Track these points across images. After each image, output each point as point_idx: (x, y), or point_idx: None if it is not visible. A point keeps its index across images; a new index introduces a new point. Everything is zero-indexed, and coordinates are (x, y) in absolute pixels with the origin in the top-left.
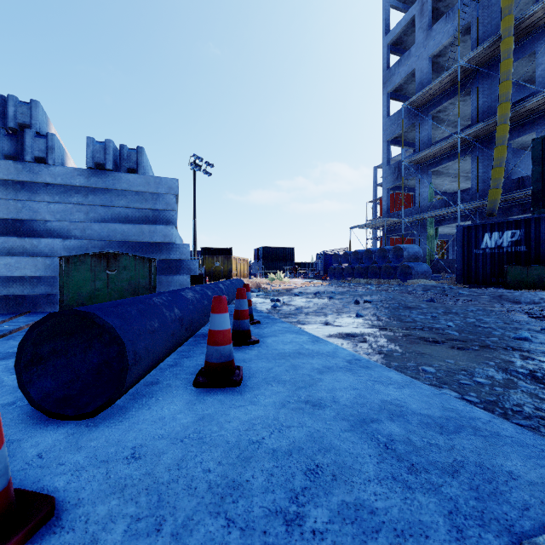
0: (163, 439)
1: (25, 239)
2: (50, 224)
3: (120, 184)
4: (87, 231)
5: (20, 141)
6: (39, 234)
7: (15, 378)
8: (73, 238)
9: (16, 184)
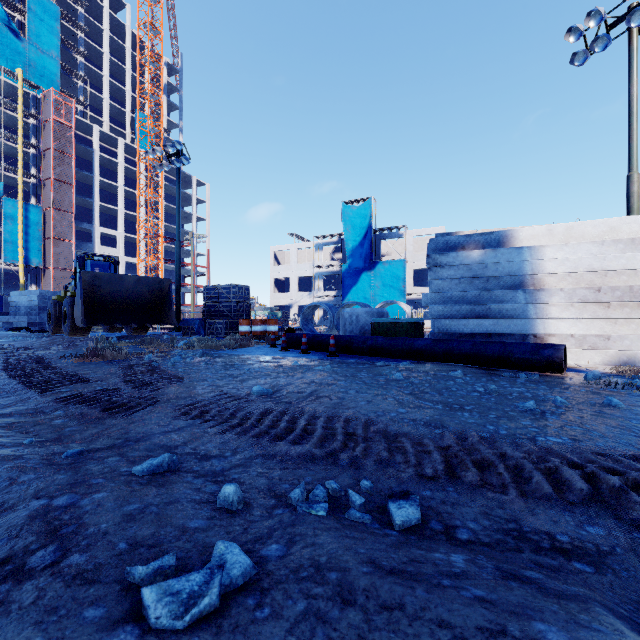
0: (274, 349)
1: None
2: None
3: None
4: None
5: None
6: None
7: None
8: None
9: None
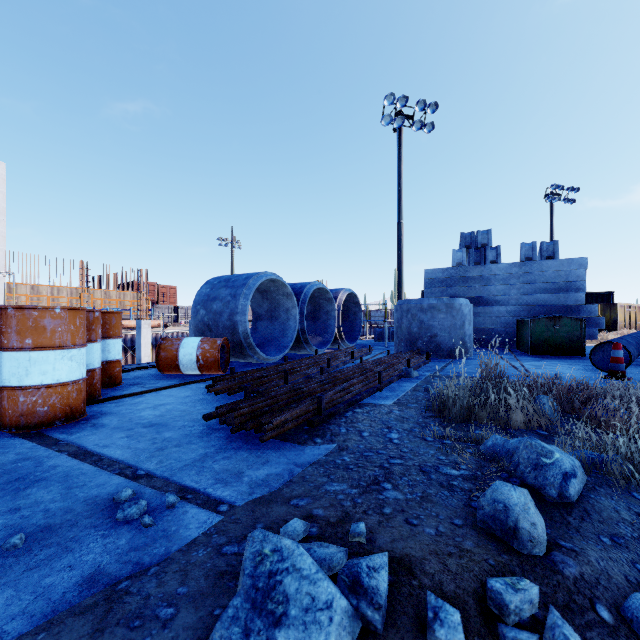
0: None
1: (485, 307)
2: (497, 298)
3: (541, 268)
4: (519, 300)
5: (481, 253)
6: (491, 304)
7: (562, 365)
8: (510, 305)
9: (479, 277)
